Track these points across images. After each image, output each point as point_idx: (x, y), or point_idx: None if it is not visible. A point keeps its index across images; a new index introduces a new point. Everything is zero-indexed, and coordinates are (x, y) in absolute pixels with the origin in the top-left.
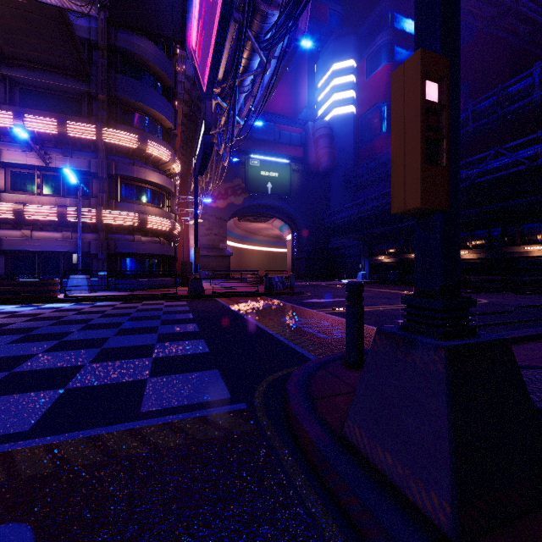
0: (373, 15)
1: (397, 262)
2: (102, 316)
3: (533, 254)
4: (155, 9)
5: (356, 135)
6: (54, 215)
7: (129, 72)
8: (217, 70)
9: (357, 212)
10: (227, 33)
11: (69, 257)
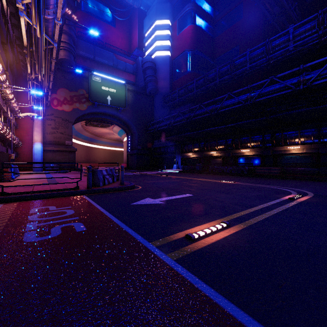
0: None
1: (200, 157)
2: None
3: (293, 152)
4: None
5: (171, 71)
6: None
7: None
8: None
9: (173, 122)
10: None
11: None
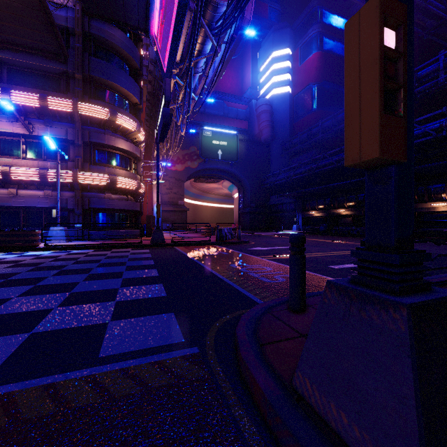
0: (306, 12)
1: (326, 216)
2: (75, 262)
3: (439, 209)
4: (123, 2)
5: (291, 110)
6: (36, 176)
7: (101, 55)
8: (175, 53)
9: (293, 175)
10: (184, 21)
11: (50, 212)
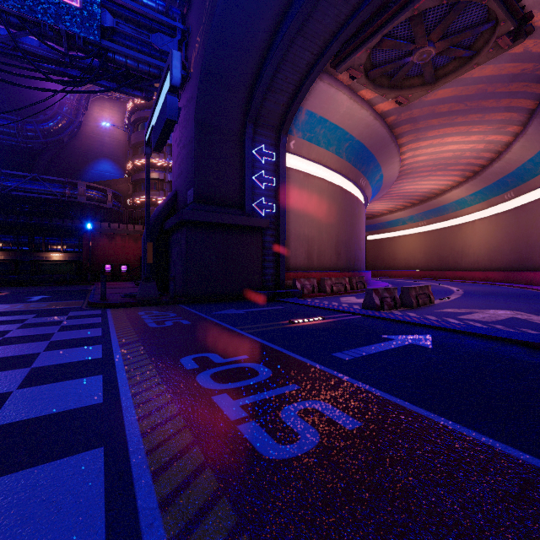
0: None
1: None
2: None
3: None
4: None
5: None
6: None
7: None
8: None
9: None
10: None
11: None
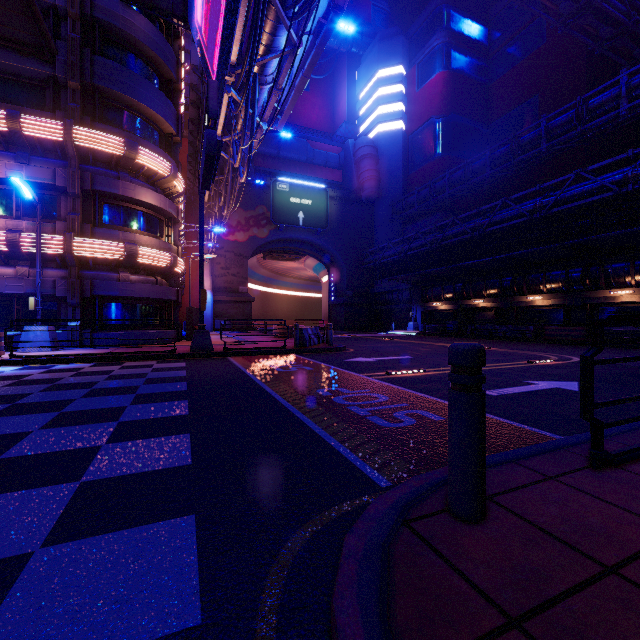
0: (426, 13)
1: (456, 310)
2: (48, 388)
3: (621, 300)
4: None
5: (405, 156)
6: (2, 243)
7: (113, 55)
8: (229, 49)
9: (408, 249)
10: None
11: (27, 302)
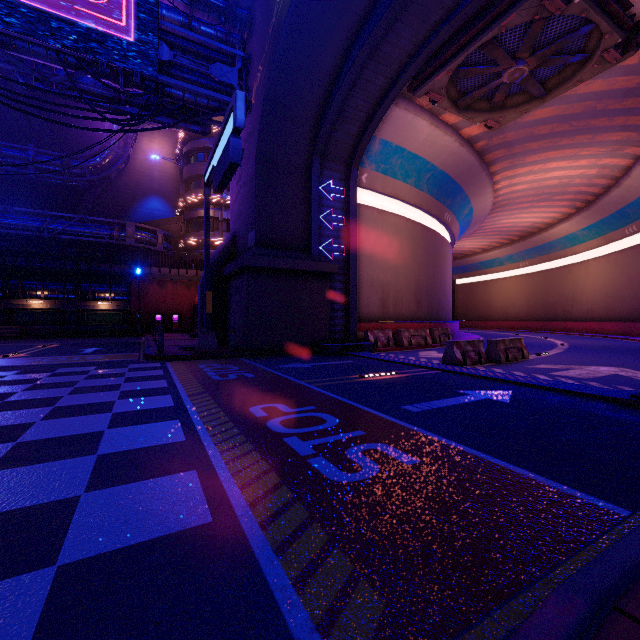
0: None
1: None
2: None
3: (36, 307)
4: None
5: None
6: None
7: None
8: None
9: None
10: None
11: None
